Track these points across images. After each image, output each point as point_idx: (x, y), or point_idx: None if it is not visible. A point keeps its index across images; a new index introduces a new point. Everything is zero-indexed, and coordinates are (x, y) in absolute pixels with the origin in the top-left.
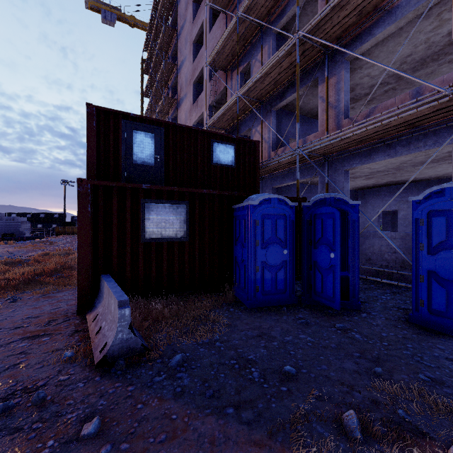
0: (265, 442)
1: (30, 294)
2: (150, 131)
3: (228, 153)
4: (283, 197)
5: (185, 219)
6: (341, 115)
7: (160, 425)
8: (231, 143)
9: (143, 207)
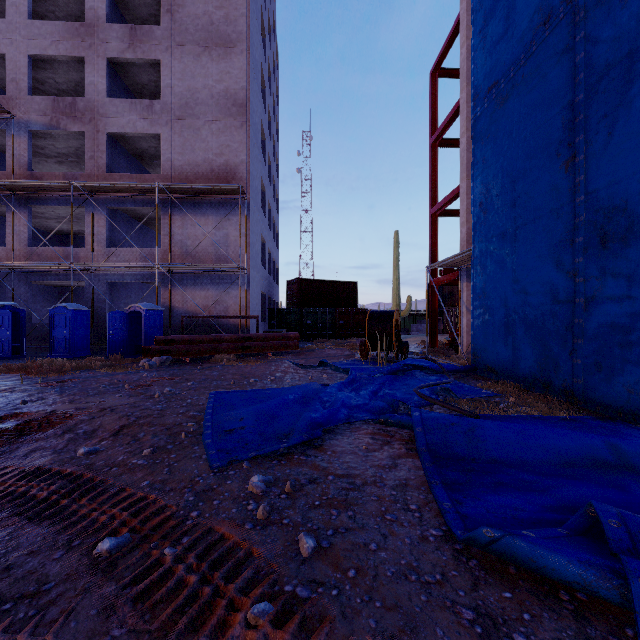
0: None
1: None
2: None
3: None
4: None
5: None
6: (26, 243)
7: None
8: None
9: None
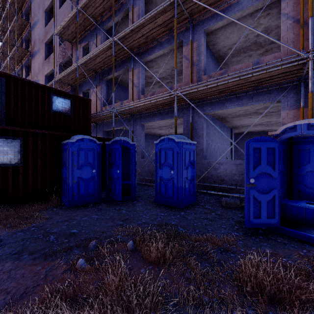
0: (40, 263)
1: None
2: None
3: (66, 104)
4: (93, 138)
5: (19, 150)
6: (140, 92)
7: None
8: (68, 98)
9: None
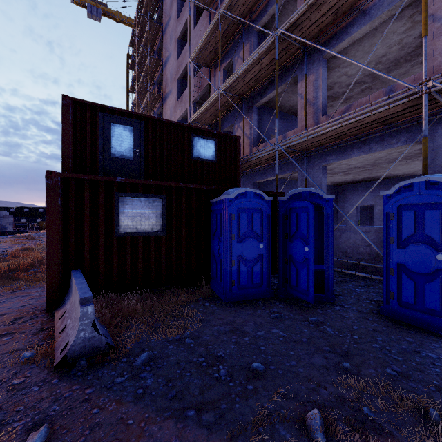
0: None
1: None
2: (129, 124)
3: (209, 148)
4: (259, 191)
5: (162, 213)
6: (319, 112)
7: (113, 432)
8: (211, 138)
9: (117, 200)
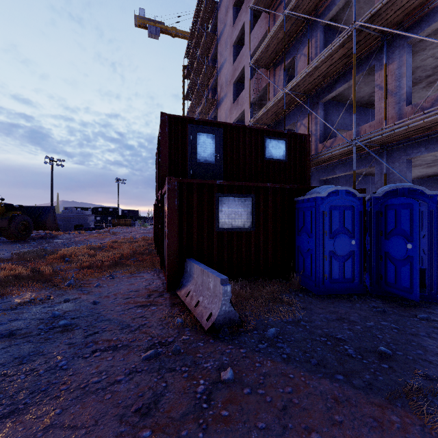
0: (385, 405)
1: (121, 273)
2: (211, 132)
3: (280, 148)
4: (351, 189)
5: (251, 211)
6: (402, 102)
7: (282, 381)
8: (282, 138)
9: (217, 200)
